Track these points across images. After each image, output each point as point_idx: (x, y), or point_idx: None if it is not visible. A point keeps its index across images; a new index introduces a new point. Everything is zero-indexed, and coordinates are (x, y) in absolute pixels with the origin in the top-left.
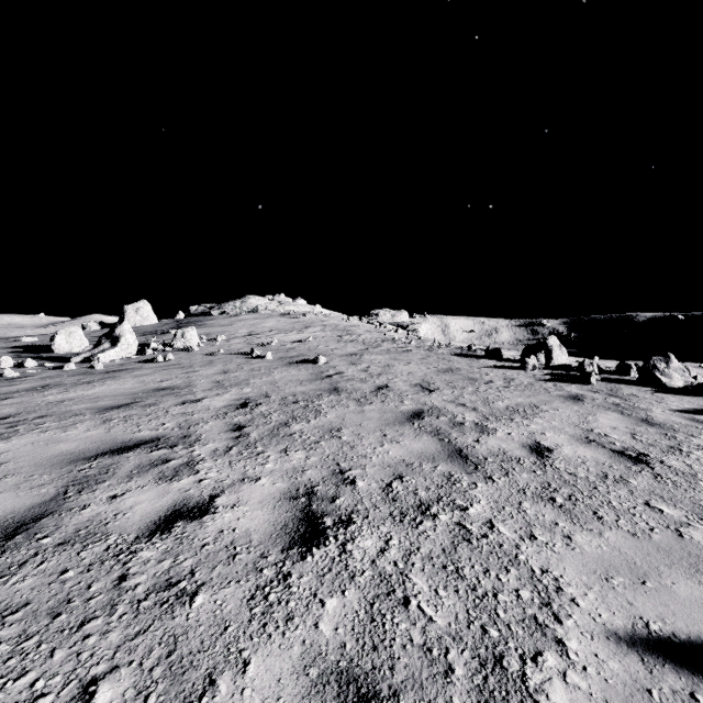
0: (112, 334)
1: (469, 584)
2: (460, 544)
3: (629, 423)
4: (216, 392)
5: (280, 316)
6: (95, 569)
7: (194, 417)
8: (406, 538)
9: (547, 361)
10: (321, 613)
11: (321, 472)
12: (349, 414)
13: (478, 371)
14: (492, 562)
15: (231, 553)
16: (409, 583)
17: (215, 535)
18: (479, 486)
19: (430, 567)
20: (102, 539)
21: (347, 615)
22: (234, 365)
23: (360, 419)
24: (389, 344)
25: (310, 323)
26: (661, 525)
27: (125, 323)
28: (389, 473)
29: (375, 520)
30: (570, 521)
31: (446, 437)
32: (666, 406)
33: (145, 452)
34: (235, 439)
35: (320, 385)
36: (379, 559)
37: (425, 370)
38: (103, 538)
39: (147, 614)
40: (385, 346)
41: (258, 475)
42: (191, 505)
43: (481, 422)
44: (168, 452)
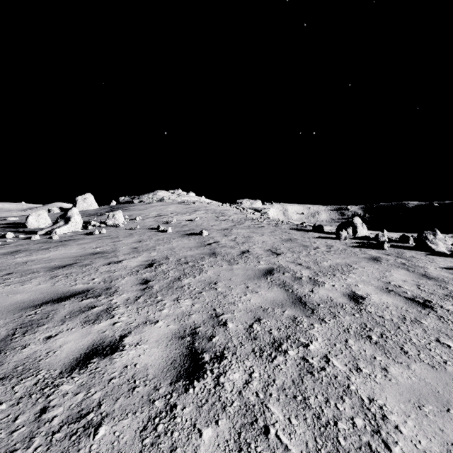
0: (65, 215)
1: (314, 413)
2: (305, 376)
3: (414, 277)
4: (133, 255)
5: (178, 204)
6: (23, 402)
7: (115, 274)
8: (265, 371)
9: (354, 234)
10: (198, 443)
11: (202, 316)
12: (223, 271)
13: (308, 240)
14: (331, 392)
15: (131, 386)
16: (268, 413)
17: (121, 370)
18: (315, 326)
19: (283, 397)
20: (34, 375)
21: (219, 445)
22: (146, 236)
23: (230, 275)
24: (249, 222)
25: (197, 208)
26: (451, 358)
27: (74, 208)
28: (251, 317)
29: (241, 355)
30: (384, 355)
31: (290, 288)
32: (436, 265)
33: (77, 300)
34: (142, 291)
35: (203, 250)
36: (244, 390)
37: (273, 240)
38: (35, 374)
39: (58, 446)
40: (246, 223)
41: (157, 318)
42: (105, 344)
43: (313, 277)
44: (94, 300)
